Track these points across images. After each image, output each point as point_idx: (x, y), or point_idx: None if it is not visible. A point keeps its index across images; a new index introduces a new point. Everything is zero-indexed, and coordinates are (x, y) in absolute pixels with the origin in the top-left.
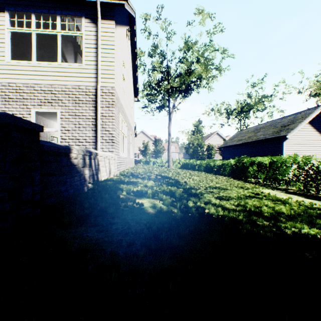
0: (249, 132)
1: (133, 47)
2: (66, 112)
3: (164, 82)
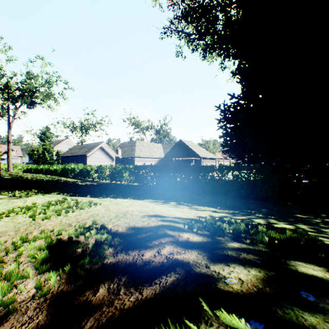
0: (78, 148)
1: None
2: None
3: (3, 94)
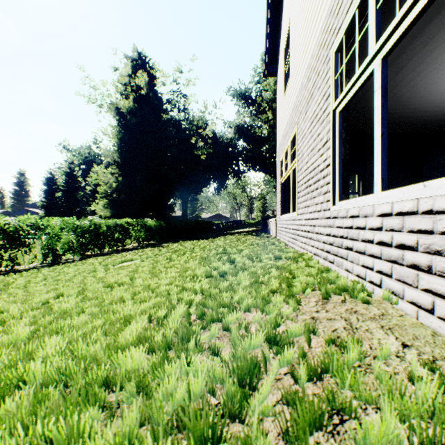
0: None
1: None
2: None
3: None
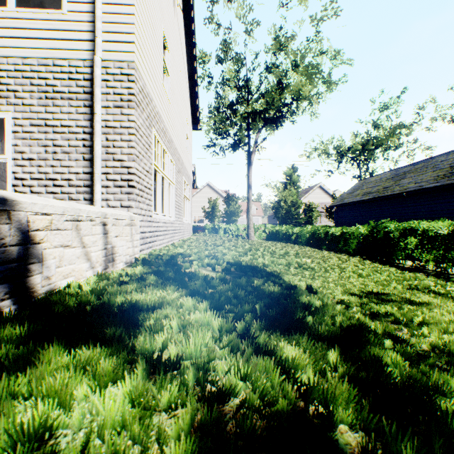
0: (382, 179)
1: (188, 25)
2: (26, 119)
3: (241, 103)
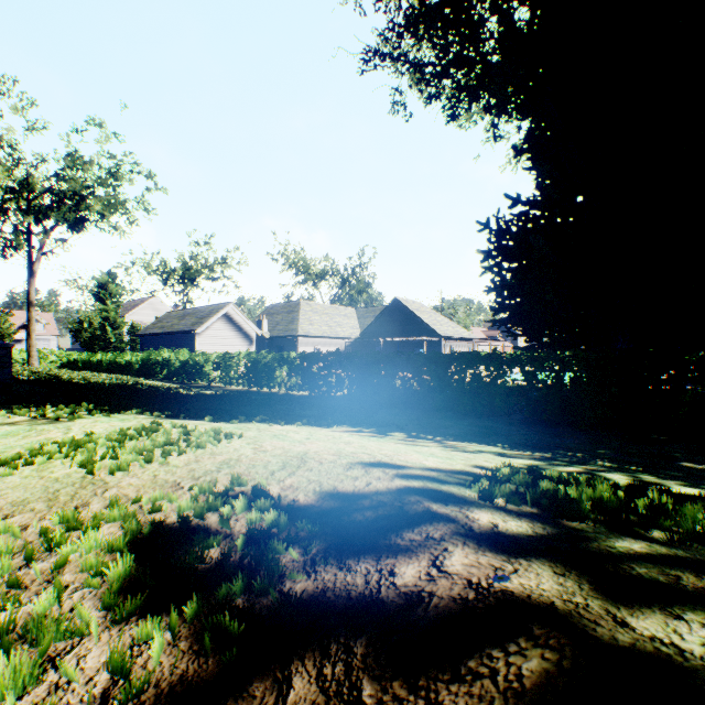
0: (177, 317)
1: None
2: None
3: (18, 201)
